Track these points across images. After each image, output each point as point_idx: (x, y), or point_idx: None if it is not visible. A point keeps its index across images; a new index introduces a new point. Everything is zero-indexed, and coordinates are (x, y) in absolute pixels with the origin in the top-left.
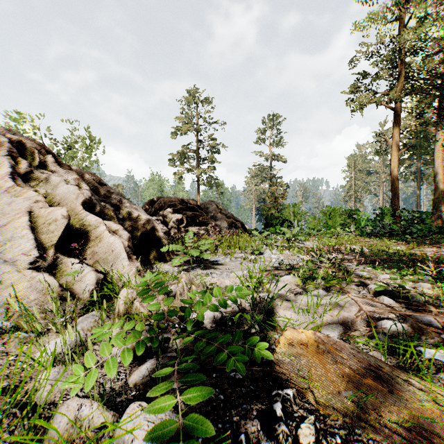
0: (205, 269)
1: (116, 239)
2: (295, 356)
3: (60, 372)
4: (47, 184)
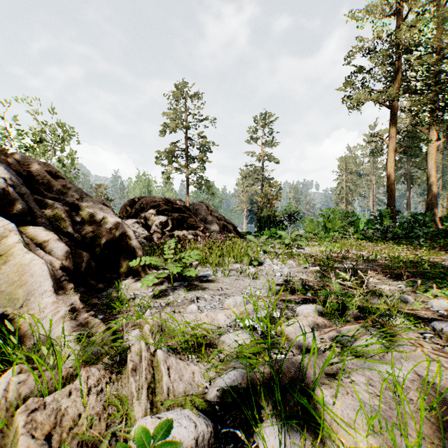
0: (190, 290)
1: (35, 258)
2: None
3: None
4: None
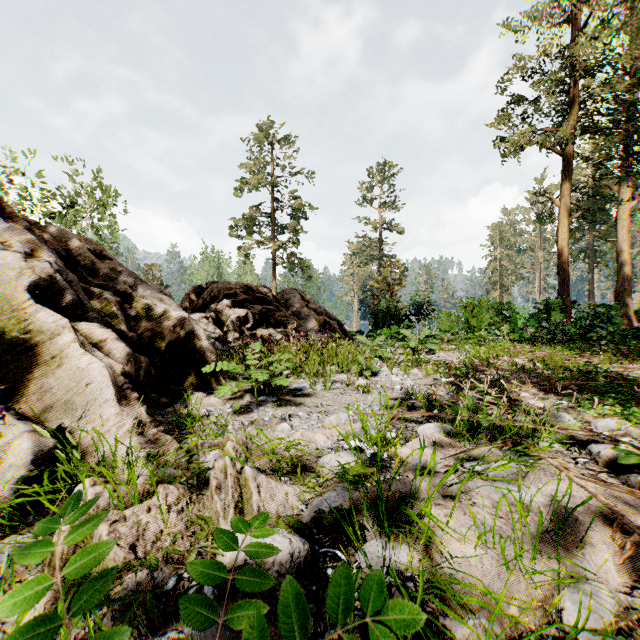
0: (280, 407)
1: (93, 361)
2: None
3: None
4: None
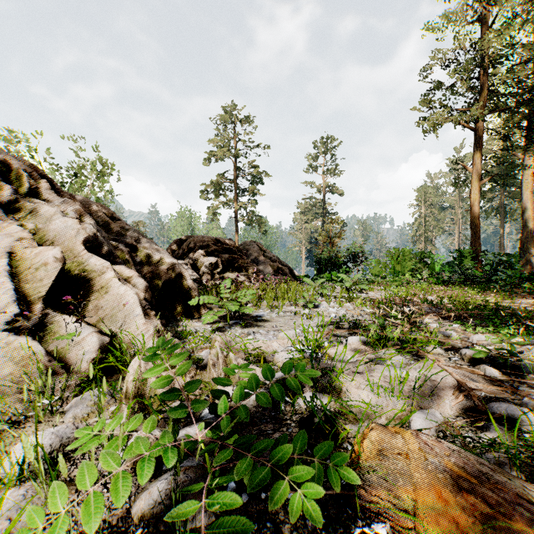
0: (246, 327)
1: (128, 289)
2: (389, 473)
3: (28, 495)
4: (38, 216)
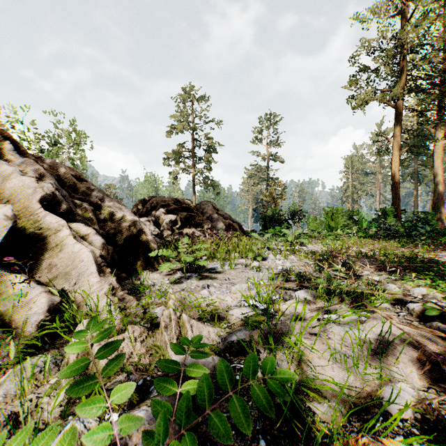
0: (201, 280)
1: (82, 247)
2: None
3: None
4: None
